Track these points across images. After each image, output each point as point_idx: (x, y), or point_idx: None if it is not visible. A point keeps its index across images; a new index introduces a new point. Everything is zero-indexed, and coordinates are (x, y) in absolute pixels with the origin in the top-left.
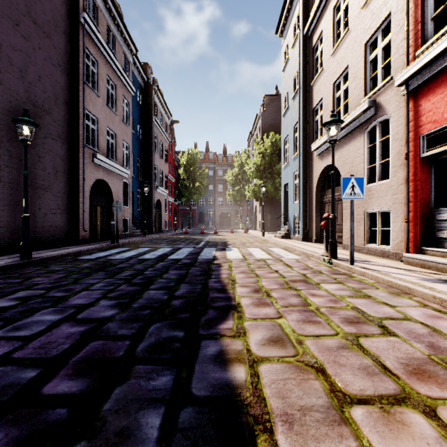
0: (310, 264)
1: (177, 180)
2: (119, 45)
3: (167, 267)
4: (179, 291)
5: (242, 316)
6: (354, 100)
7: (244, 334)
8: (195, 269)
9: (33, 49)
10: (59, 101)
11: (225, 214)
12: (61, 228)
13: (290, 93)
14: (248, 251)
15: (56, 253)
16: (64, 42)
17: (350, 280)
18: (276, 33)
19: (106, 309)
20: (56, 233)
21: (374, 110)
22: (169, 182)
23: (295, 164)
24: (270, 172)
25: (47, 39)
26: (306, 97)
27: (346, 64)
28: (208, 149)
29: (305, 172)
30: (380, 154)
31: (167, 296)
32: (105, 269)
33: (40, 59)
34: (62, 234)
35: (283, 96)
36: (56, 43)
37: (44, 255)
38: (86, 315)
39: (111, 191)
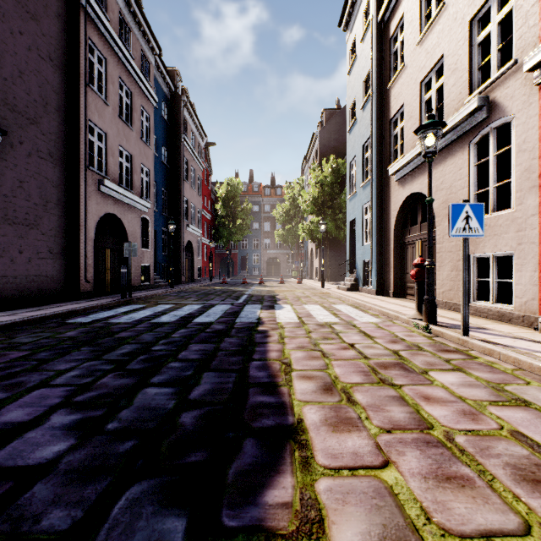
0: (398, 332)
1: (214, 217)
2: (136, 40)
3: (188, 338)
4: (197, 389)
5: (310, 461)
6: (453, 100)
7: (321, 530)
8: (230, 342)
9: (10, 34)
10: (51, 107)
11: (274, 259)
12: (53, 278)
13: (358, 102)
14: (305, 309)
15: (37, 313)
16: (58, 28)
17: (472, 364)
18: (339, 26)
19: (53, 438)
20: (47, 285)
21: (485, 110)
22: (203, 219)
23: (366, 194)
24: (330, 207)
25: (33, 22)
26: (380, 104)
27: (441, 53)
28: (252, 178)
29: (379, 203)
30: (495, 173)
31: (176, 401)
32: (96, 341)
33: (21, 47)
34: (55, 286)
35: (348, 107)
36: (45, 29)
37: (18, 317)
38: (5, 456)
39: (125, 230)
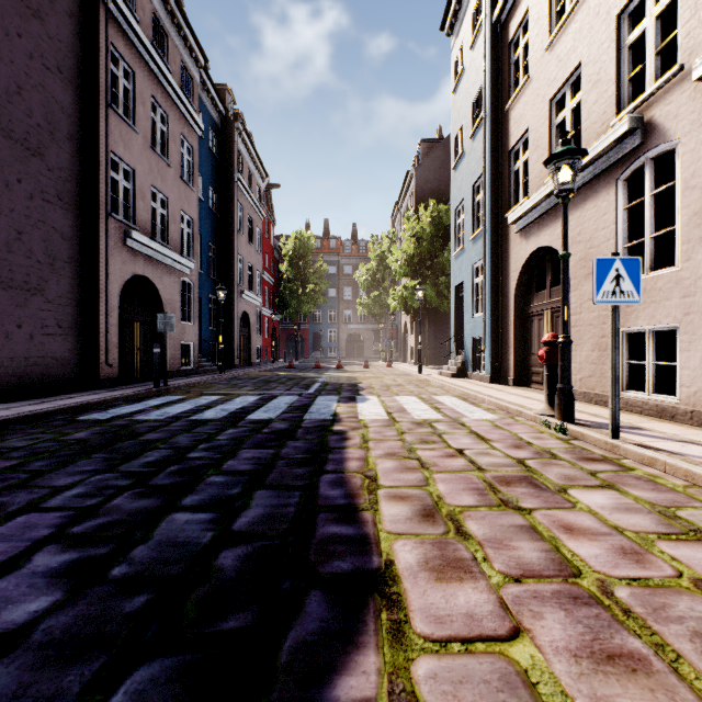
0: (522, 433)
1: (278, 281)
2: (174, 47)
3: (238, 442)
4: (245, 515)
5: (404, 628)
6: (594, 123)
7: None
8: (294, 447)
9: (5, 36)
10: (60, 135)
11: (356, 336)
12: (63, 361)
13: (466, 129)
14: (396, 402)
15: (39, 407)
16: (70, 30)
17: (628, 478)
18: (441, 29)
19: (30, 590)
20: (54, 370)
21: (639, 135)
22: (264, 284)
23: (477, 249)
24: (430, 267)
25: (36, 21)
26: (496, 131)
27: (578, 60)
28: (328, 231)
29: (495, 262)
30: (652, 219)
31: (213, 533)
32: (113, 445)
33: (20, 54)
34: (65, 371)
35: (453, 135)
36: (53, 30)
37: (12, 412)
38: None
39: (160, 297)
